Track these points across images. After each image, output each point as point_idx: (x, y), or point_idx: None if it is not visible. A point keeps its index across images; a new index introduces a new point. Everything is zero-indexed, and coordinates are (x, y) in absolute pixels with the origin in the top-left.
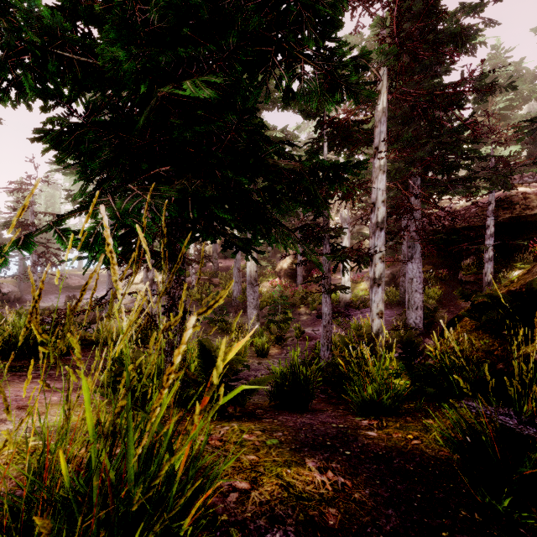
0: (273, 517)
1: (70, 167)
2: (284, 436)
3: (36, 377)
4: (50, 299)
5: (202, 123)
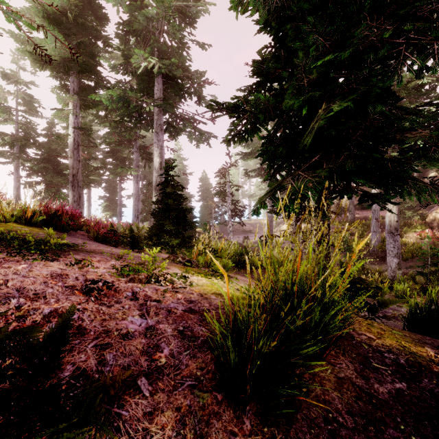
0: (389, 351)
1: (247, 155)
2: (409, 335)
3: (243, 275)
4: (235, 238)
5: (342, 117)
